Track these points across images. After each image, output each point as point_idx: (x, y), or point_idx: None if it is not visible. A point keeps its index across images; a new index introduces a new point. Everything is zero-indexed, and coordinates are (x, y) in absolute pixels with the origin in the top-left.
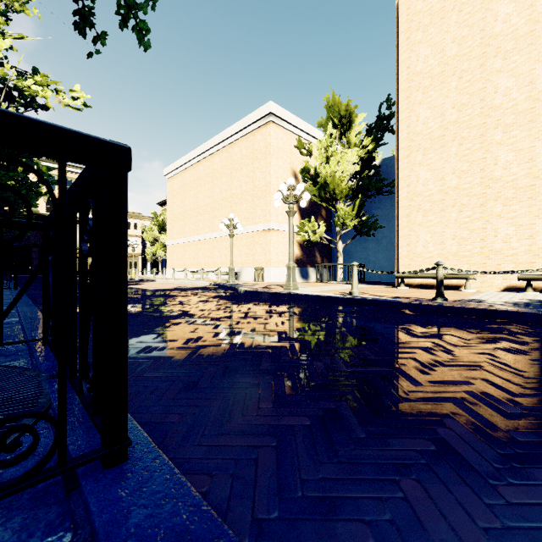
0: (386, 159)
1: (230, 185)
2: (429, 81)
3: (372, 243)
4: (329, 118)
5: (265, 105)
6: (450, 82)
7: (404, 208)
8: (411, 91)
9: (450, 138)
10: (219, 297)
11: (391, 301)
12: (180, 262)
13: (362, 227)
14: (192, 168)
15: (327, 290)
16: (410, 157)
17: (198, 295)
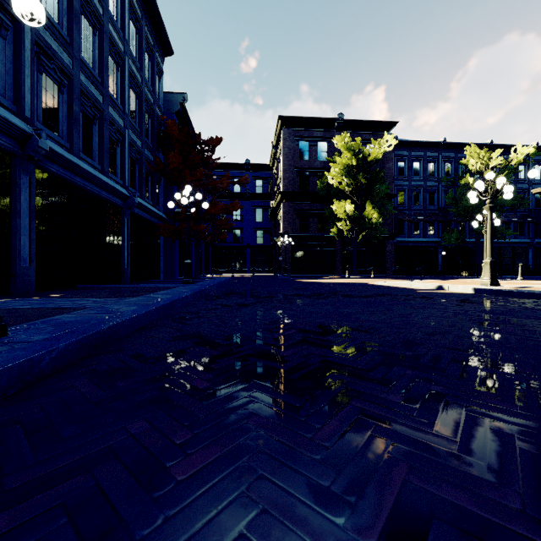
0: None
1: None
2: None
3: None
4: None
5: None
6: None
7: None
8: None
9: None
10: None
11: None
12: None
13: None
14: None
15: None
16: None
17: None
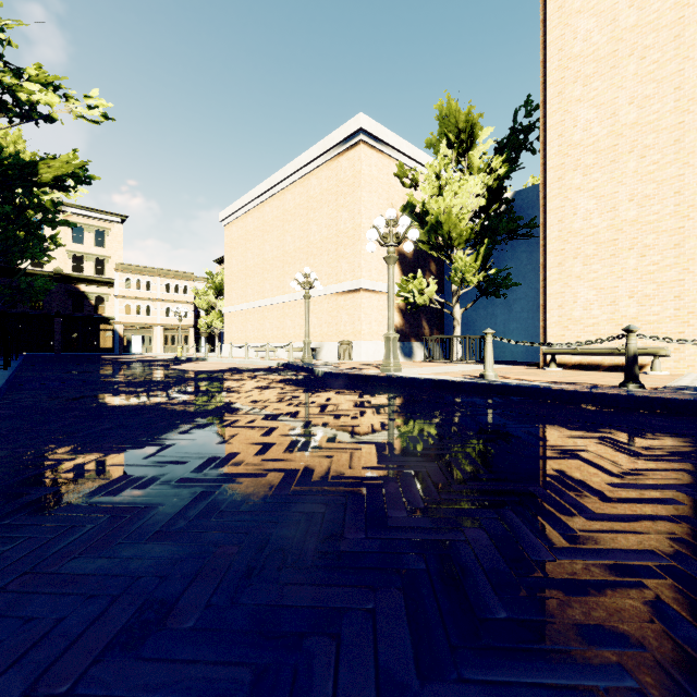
0: (521, 191)
1: (306, 230)
2: (593, 67)
3: (501, 308)
4: (443, 134)
5: (353, 119)
6: (625, 66)
7: (554, 254)
8: (564, 84)
9: (625, 148)
10: (286, 382)
11: (554, 388)
12: (241, 336)
13: (488, 284)
14: (256, 209)
15: (443, 371)
16: (563, 180)
17: (257, 379)
